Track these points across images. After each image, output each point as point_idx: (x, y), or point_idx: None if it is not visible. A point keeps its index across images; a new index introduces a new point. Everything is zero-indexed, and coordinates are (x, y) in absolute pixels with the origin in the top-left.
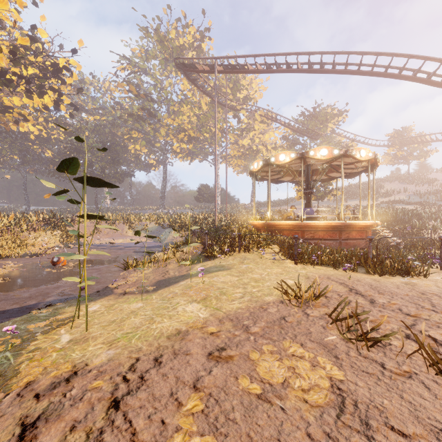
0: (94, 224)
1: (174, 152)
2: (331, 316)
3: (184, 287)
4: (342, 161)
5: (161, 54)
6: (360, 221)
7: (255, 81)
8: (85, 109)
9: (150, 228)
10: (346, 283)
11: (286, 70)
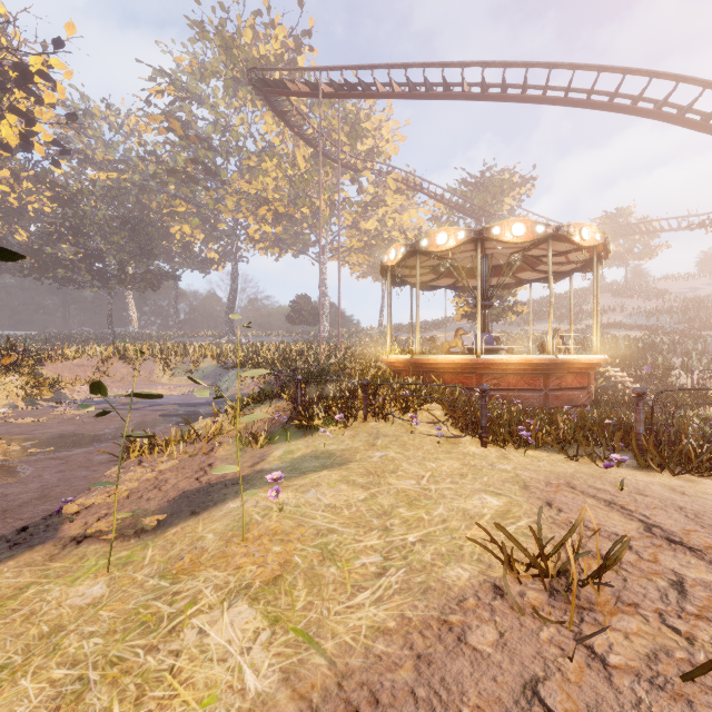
0: (95, 362)
1: (250, 239)
2: (682, 668)
3: (231, 524)
4: (551, 246)
5: (228, 69)
6: (582, 356)
7: (386, 124)
8: (91, 160)
9: (203, 370)
10: (620, 502)
11: (442, 95)
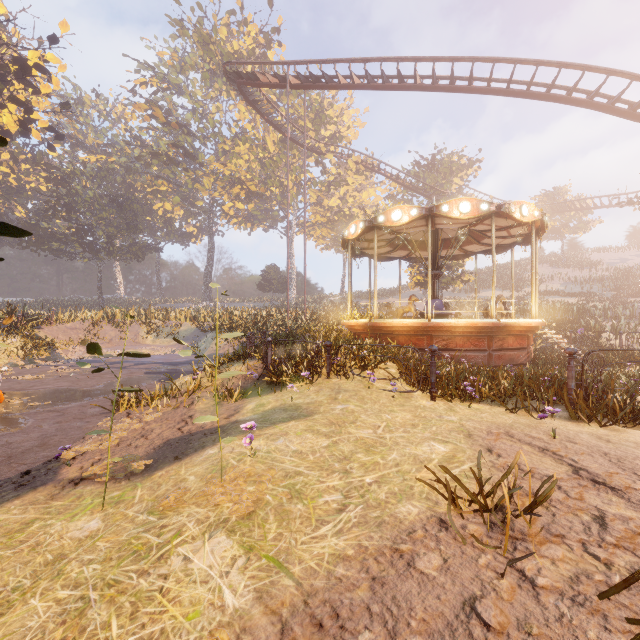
0: (87, 326)
1: (225, 215)
2: (600, 588)
3: (210, 468)
4: (494, 222)
5: (205, 63)
6: (521, 320)
7: (347, 112)
8: (83, 144)
9: (183, 332)
10: (552, 449)
11: (397, 86)
